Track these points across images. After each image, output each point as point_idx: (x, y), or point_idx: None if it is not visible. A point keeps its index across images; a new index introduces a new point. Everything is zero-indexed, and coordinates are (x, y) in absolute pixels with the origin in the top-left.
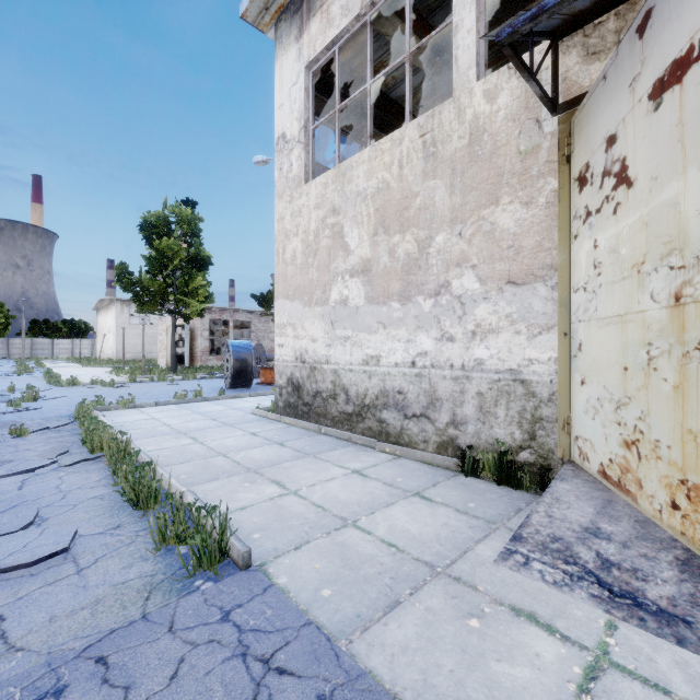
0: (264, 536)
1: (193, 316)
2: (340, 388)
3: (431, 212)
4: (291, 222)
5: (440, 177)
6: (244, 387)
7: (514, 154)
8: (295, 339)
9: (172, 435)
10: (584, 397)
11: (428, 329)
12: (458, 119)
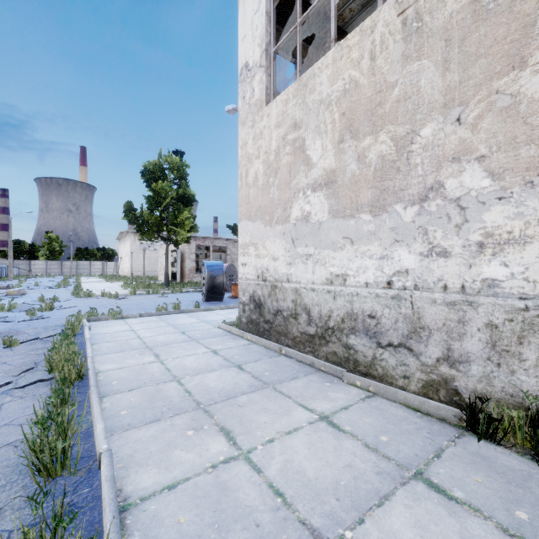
0: None
1: (181, 242)
2: (301, 308)
3: (414, 101)
4: (253, 146)
5: (427, 55)
6: (217, 300)
7: None
8: (257, 258)
9: (138, 351)
10: None
11: (409, 243)
12: None
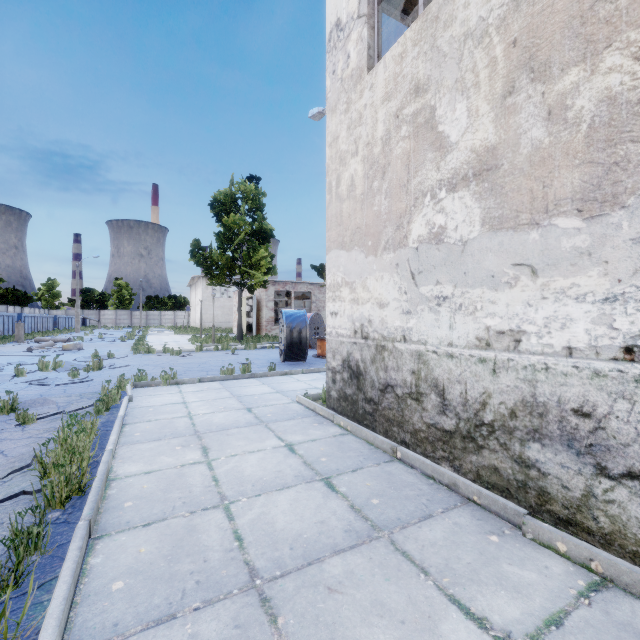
0: None
1: (256, 287)
2: (429, 385)
3: None
4: (347, 138)
5: None
6: (298, 361)
7: None
8: (353, 304)
9: (182, 439)
10: None
11: None
12: None
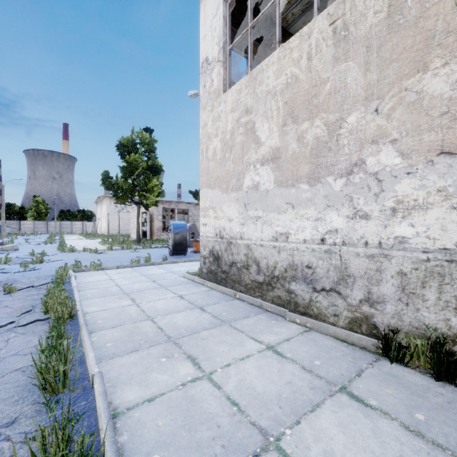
0: None
1: (150, 206)
2: (252, 260)
3: (342, 94)
4: (212, 126)
5: (352, 58)
6: (181, 255)
7: (450, 10)
8: (215, 219)
9: (117, 296)
10: None
11: (338, 208)
12: None
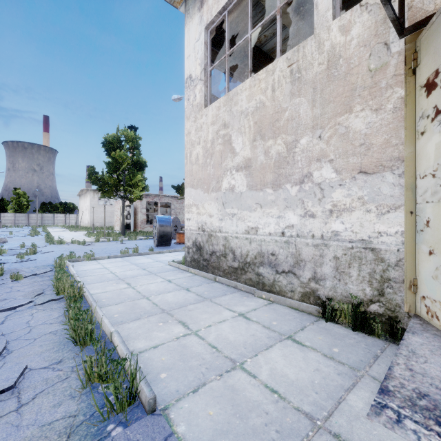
0: (169, 376)
1: (135, 200)
2: (229, 250)
3: (296, 122)
4: (195, 135)
5: (303, 95)
6: (166, 246)
7: (365, 72)
8: (198, 215)
9: (114, 281)
10: (433, 265)
11: (294, 208)
12: (318, 50)
